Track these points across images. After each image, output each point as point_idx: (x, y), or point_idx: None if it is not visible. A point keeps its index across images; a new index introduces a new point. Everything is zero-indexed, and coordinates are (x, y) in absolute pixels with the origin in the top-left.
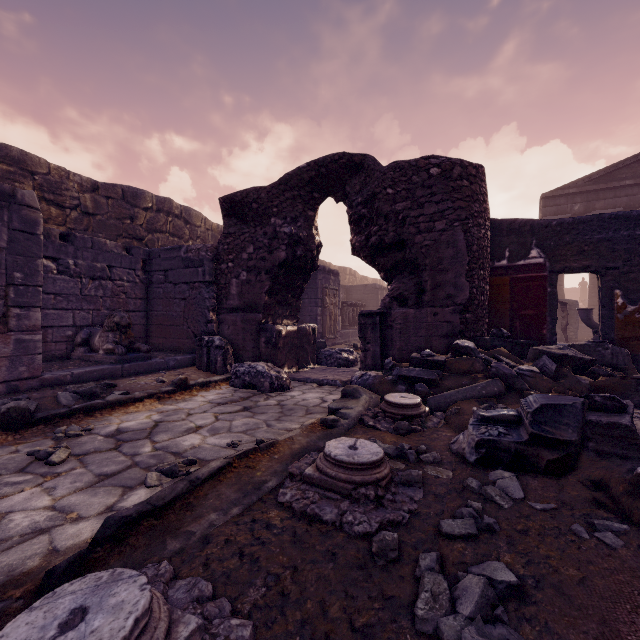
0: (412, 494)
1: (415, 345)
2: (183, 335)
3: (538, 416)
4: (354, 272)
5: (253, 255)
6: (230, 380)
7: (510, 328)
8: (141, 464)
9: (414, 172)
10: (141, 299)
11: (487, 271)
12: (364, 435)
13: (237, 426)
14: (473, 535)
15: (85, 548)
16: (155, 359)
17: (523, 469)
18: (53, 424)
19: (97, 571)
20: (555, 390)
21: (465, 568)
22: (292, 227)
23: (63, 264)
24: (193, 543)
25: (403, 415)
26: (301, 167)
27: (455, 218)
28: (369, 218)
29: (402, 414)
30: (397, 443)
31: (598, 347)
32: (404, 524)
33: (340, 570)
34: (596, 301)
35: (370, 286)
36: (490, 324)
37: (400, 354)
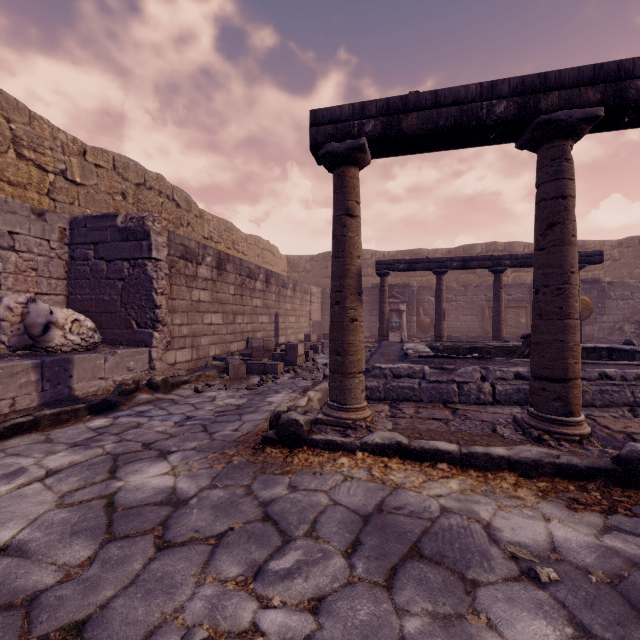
0: None
1: None
2: None
3: None
4: None
5: None
6: None
7: None
8: None
9: None
10: None
11: None
12: None
13: None
14: None
15: None
16: None
17: None
18: None
19: None
20: None
21: None
22: None
23: (608, 295)
24: None
25: None
26: None
27: None
28: None
29: None
30: None
31: None
32: None
33: None
34: None
35: None
36: None
37: None
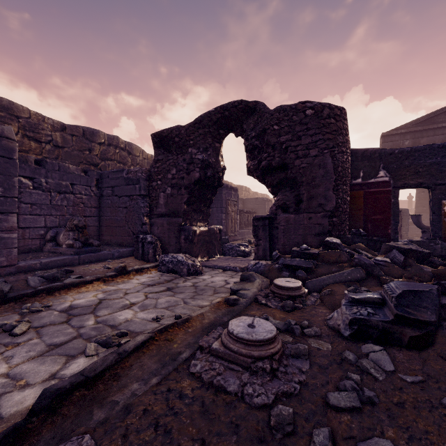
0: (300, 365)
1: (295, 241)
2: (125, 234)
3: (401, 300)
4: (248, 189)
5: (175, 175)
6: (158, 267)
7: (364, 229)
8: (84, 335)
9: (294, 113)
10: (95, 208)
11: (348, 186)
12: (258, 311)
13: (161, 303)
14: (357, 408)
15: (25, 415)
16: (104, 251)
17: (389, 343)
18: (21, 302)
19: (29, 442)
20: (405, 276)
21: (354, 443)
22: (204, 155)
23: (37, 182)
24: (116, 413)
25: (288, 295)
26: (210, 111)
27: (325, 147)
28: (260, 148)
29: (287, 295)
30: (284, 318)
31: (431, 243)
32: (296, 395)
33: (242, 444)
34: (421, 209)
35: (260, 199)
36: (349, 226)
37: (283, 248)
